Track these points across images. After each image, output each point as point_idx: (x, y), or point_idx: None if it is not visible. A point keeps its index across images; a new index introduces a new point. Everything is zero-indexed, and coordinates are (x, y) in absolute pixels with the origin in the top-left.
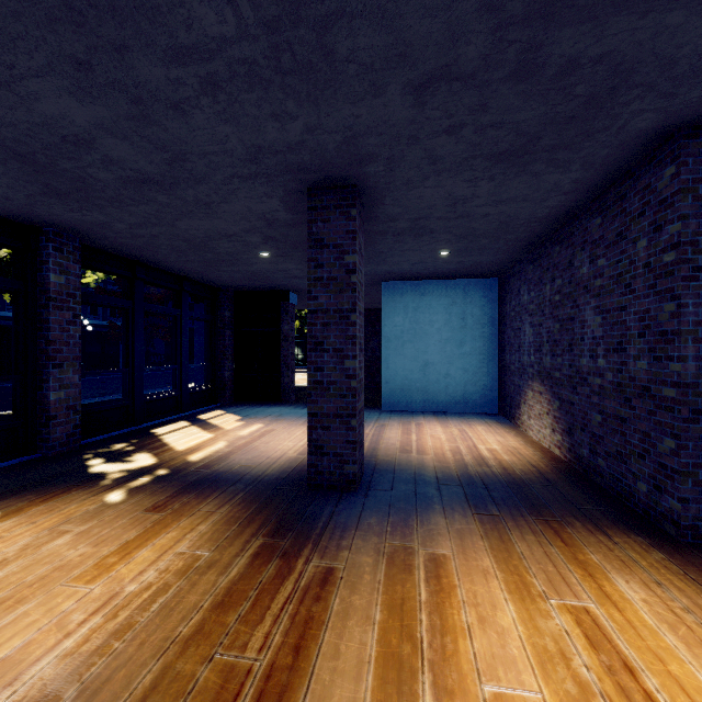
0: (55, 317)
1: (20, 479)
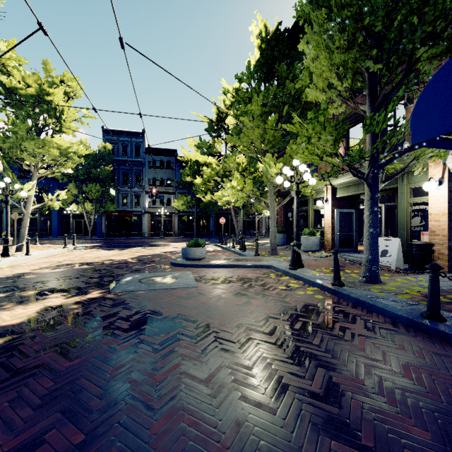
0: None
1: None
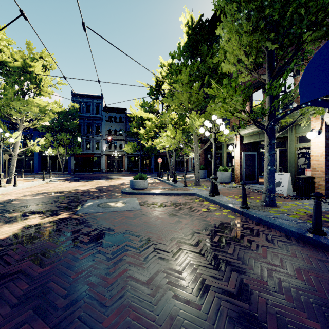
0: None
1: None
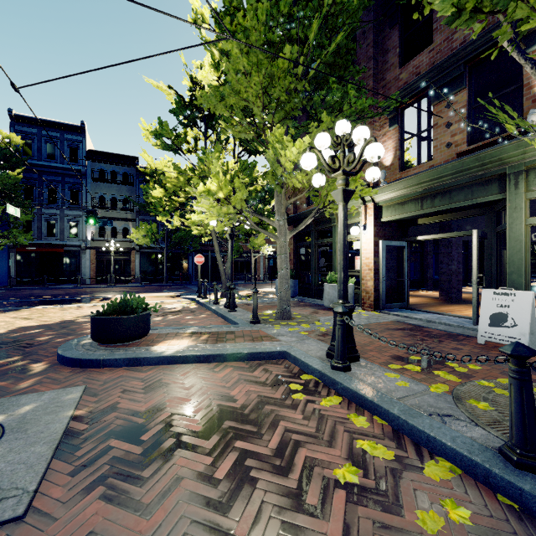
0: (428, 257)
1: (428, 290)
